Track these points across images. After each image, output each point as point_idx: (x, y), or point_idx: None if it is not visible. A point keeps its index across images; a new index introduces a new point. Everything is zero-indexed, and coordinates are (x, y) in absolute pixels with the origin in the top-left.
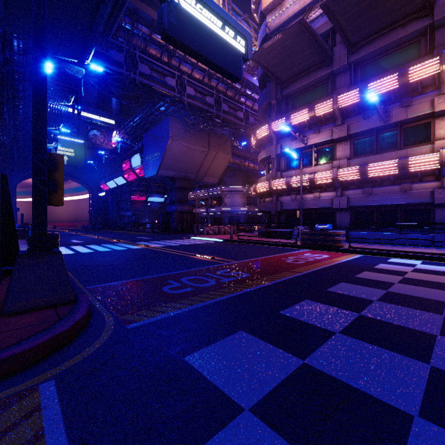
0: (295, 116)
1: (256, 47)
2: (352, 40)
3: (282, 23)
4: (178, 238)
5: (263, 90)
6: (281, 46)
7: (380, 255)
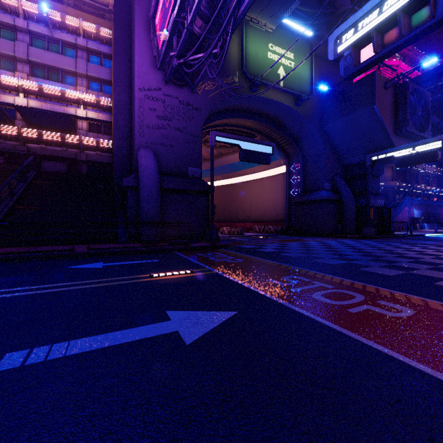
0: None
1: None
2: None
3: None
4: None
5: None
6: None
7: None
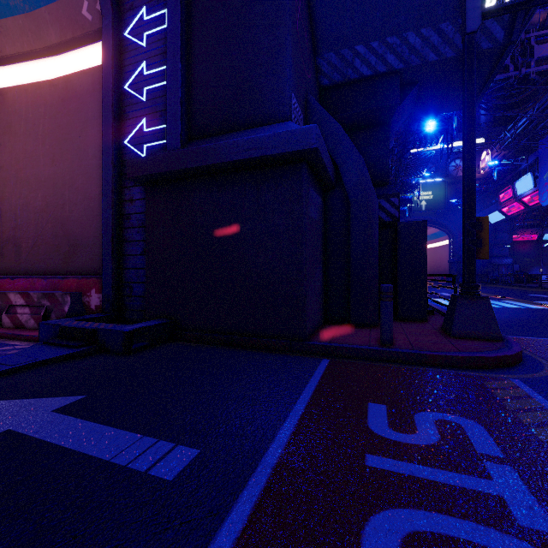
0: None
1: None
2: None
3: None
4: None
5: None
6: None
7: None
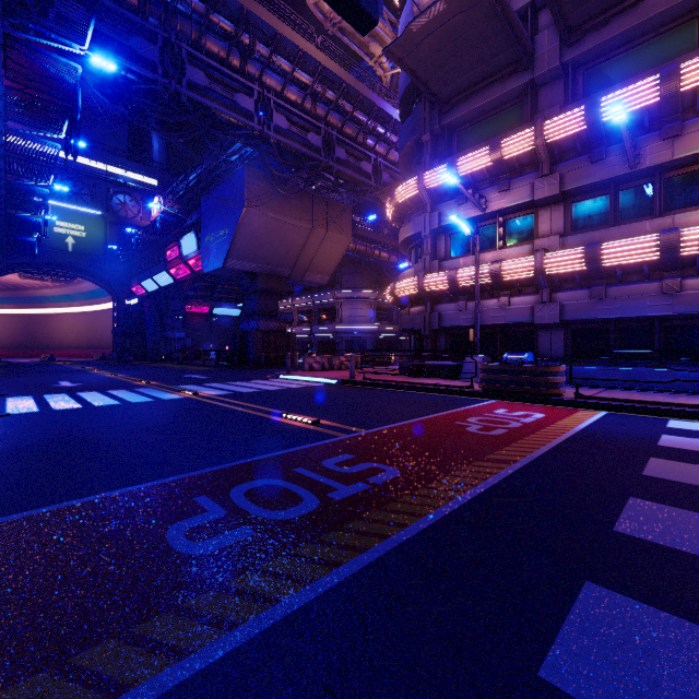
0: (465, 160)
1: None
2: (571, 20)
3: None
4: (257, 378)
5: (408, 119)
6: (442, 29)
7: (642, 413)
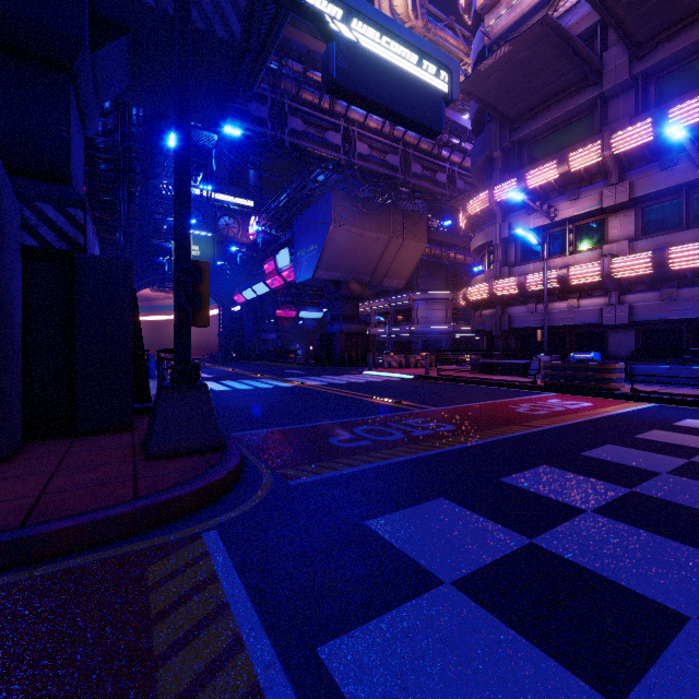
0: (533, 174)
1: (467, 67)
2: (639, 37)
3: (511, 25)
4: (344, 373)
5: (480, 137)
6: (509, 65)
7: (690, 405)
